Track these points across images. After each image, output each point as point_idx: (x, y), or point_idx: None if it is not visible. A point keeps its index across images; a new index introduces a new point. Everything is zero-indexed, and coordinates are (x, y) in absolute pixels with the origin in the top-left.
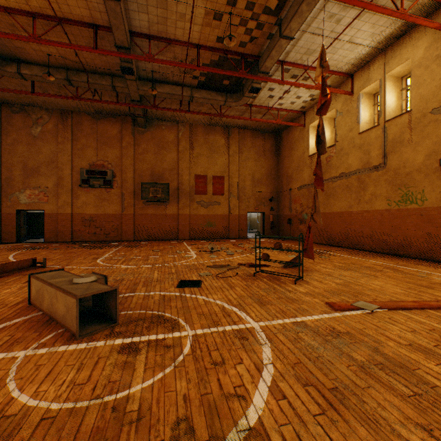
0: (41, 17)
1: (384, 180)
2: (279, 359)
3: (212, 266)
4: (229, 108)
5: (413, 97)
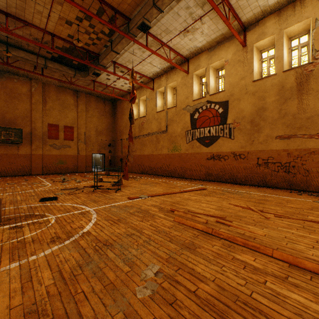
0: None
1: (166, 139)
2: (99, 216)
3: (65, 189)
4: (78, 79)
5: (177, 100)
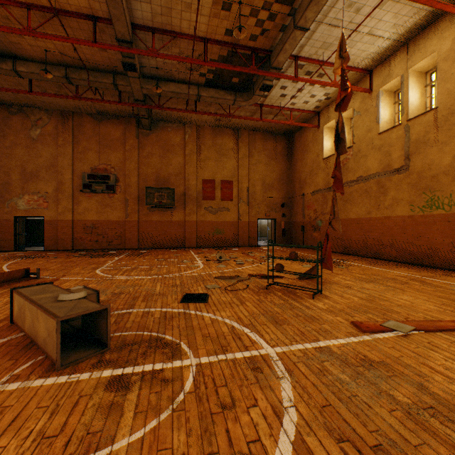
0: (36, 8)
1: (406, 184)
2: (302, 400)
3: (220, 277)
4: (238, 108)
5: (440, 93)
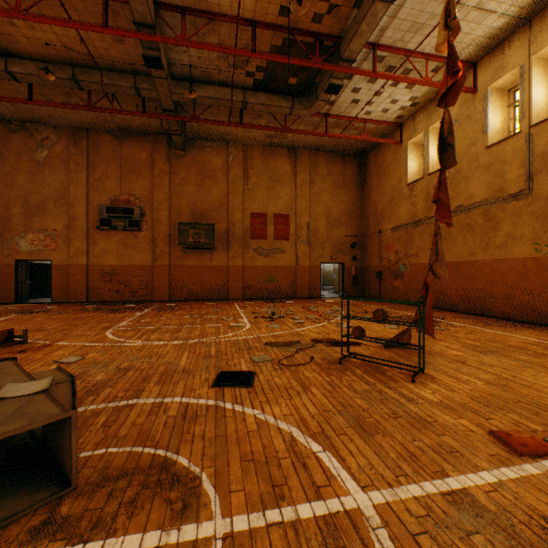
0: None
1: (528, 214)
2: None
3: (273, 343)
4: (296, 119)
5: None
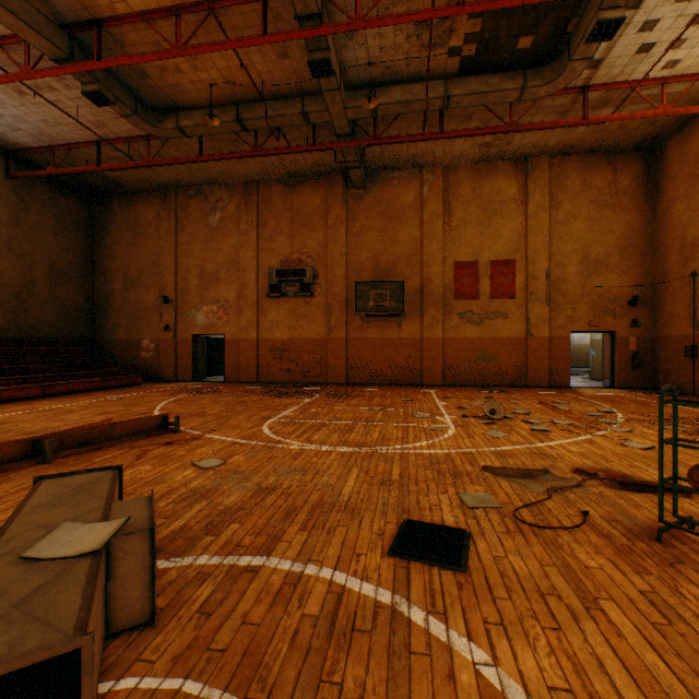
0: (186, 11)
1: None
2: None
3: (497, 469)
4: (529, 107)
5: None
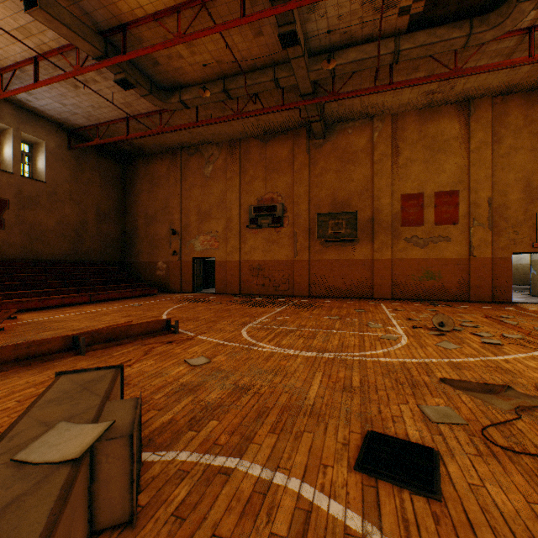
0: (185, 7)
1: None
2: None
3: (455, 382)
4: (473, 53)
5: None
